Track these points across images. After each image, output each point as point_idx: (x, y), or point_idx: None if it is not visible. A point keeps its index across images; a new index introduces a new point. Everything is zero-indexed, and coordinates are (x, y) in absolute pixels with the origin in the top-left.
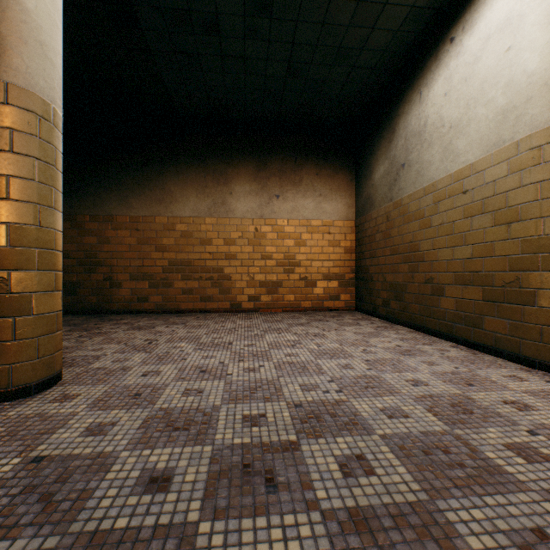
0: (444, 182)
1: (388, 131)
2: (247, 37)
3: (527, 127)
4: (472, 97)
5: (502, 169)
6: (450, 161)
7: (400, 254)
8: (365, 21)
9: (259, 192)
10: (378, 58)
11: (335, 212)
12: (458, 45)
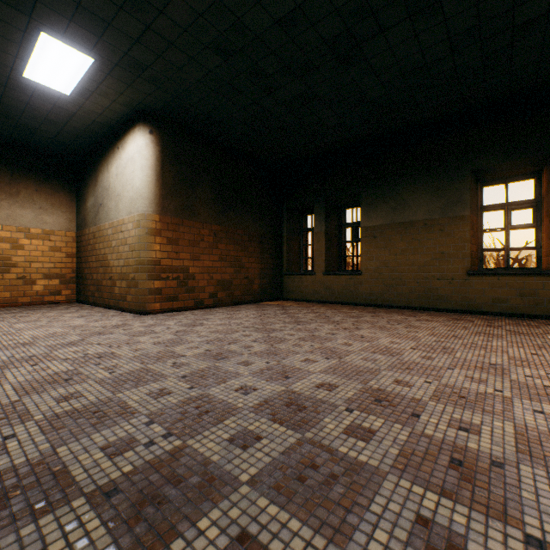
0: (116, 223)
1: (95, 178)
2: None
3: (137, 210)
4: (124, 185)
5: (132, 226)
6: (118, 213)
7: (100, 261)
8: (64, 115)
9: None
10: (81, 132)
11: (57, 224)
12: (121, 154)
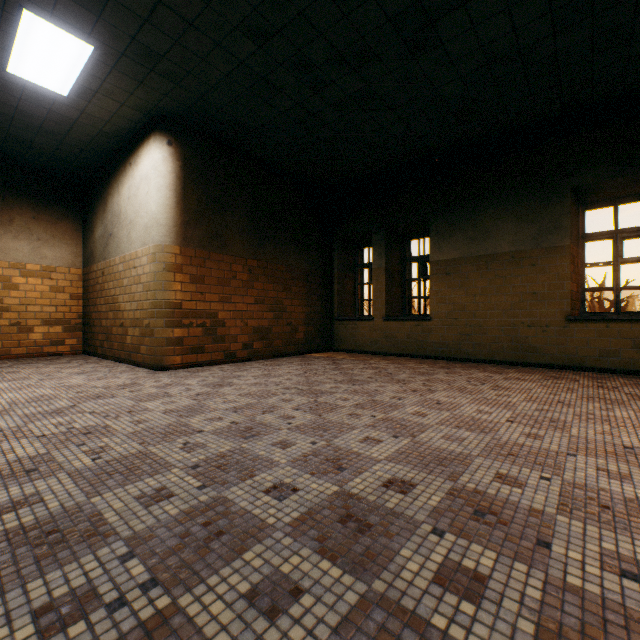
0: (128, 257)
1: (104, 202)
2: None
3: (152, 241)
4: (138, 209)
5: (146, 260)
6: (131, 245)
7: (110, 304)
8: (63, 122)
9: None
10: (85, 145)
11: (59, 259)
12: (133, 171)
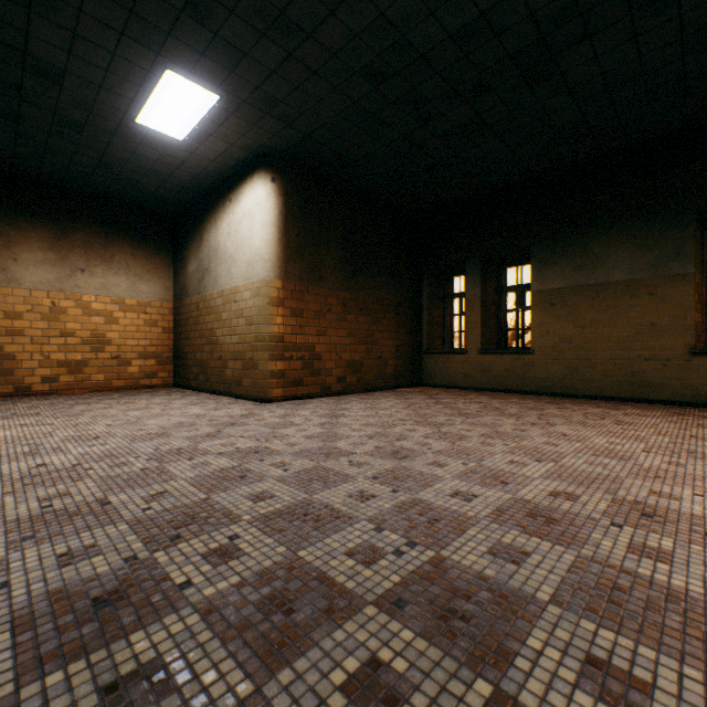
0: (228, 292)
1: (198, 237)
2: (53, 134)
3: (256, 276)
4: (239, 245)
5: (249, 294)
6: (231, 280)
7: (206, 338)
8: (171, 163)
9: (59, 263)
10: (186, 183)
11: (153, 293)
12: (234, 207)
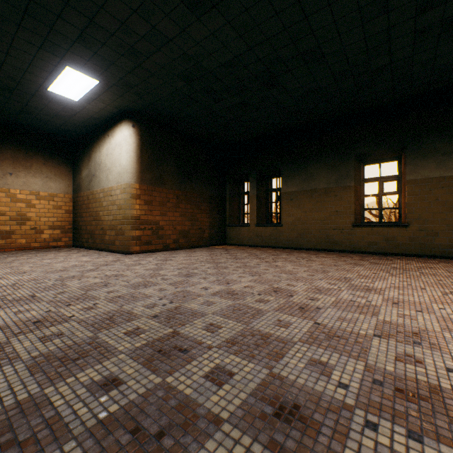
0: (107, 189)
1: (88, 155)
2: None
3: (123, 181)
4: (113, 162)
5: (119, 191)
6: (108, 182)
7: (93, 217)
8: (70, 112)
9: None
10: (80, 123)
11: (59, 189)
12: (110, 140)
